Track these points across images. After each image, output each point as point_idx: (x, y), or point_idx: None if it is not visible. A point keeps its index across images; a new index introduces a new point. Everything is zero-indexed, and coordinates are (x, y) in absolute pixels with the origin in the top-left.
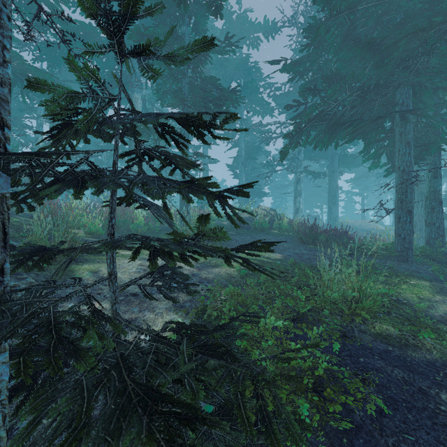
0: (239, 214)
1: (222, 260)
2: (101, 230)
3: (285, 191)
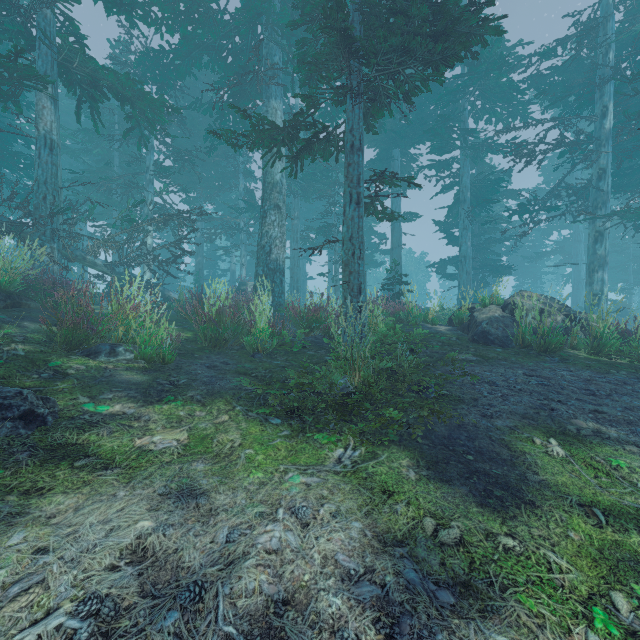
0: (476, 309)
1: (488, 521)
2: (169, 353)
3: (541, 263)
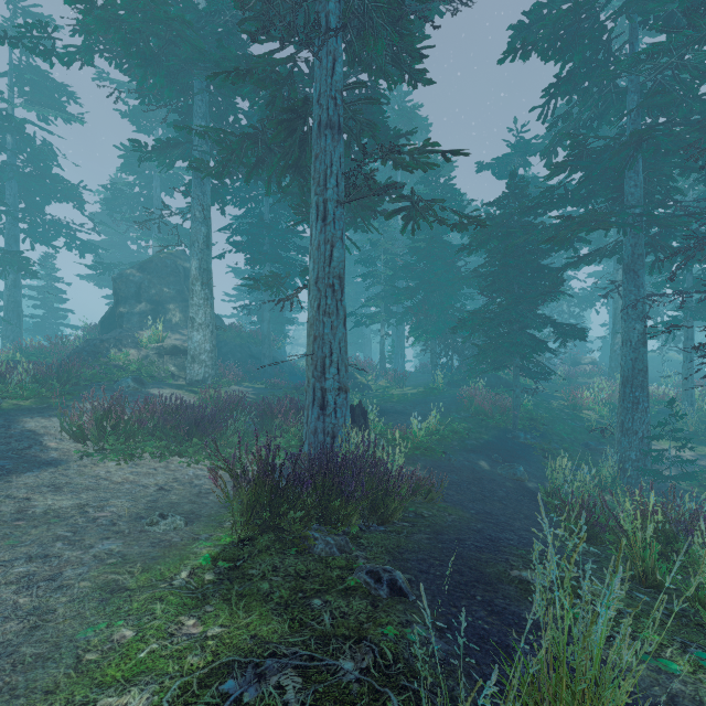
0: None
1: None
2: (608, 414)
3: None
